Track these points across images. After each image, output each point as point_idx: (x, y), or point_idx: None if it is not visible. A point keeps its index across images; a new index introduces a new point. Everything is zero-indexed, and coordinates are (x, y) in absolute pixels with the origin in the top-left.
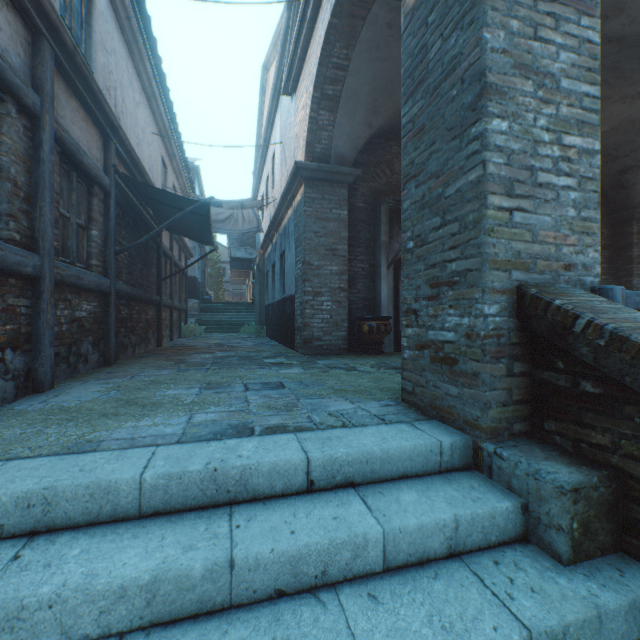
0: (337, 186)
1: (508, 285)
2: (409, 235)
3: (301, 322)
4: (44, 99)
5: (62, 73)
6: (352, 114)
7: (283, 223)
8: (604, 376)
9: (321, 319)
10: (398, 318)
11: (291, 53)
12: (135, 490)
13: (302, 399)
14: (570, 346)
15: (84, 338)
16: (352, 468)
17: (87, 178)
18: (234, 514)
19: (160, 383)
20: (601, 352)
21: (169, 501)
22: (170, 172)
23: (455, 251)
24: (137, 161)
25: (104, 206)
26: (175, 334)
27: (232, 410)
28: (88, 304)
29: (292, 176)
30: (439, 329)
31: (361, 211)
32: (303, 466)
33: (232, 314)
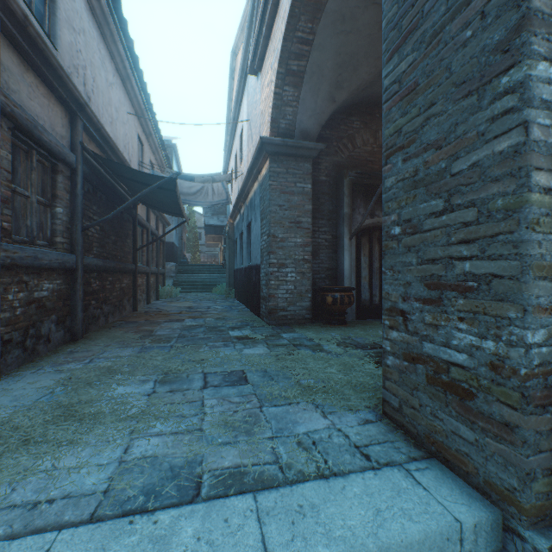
0: (301, 160)
1: None
2: (394, 219)
3: (266, 292)
4: None
5: (14, 45)
6: (316, 89)
7: (249, 195)
8: None
9: (285, 290)
10: (360, 287)
11: (256, 32)
12: None
13: (265, 406)
14: None
15: (45, 318)
16: None
17: (49, 155)
18: None
19: (115, 373)
20: None
21: None
22: (147, 149)
23: (470, 246)
24: (108, 138)
25: (71, 183)
26: (152, 297)
27: (181, 430)
28: (50, 283)
29: (257, 151)
30: (441, 344)
31: (324, 184)
32: None
33: (205, 275)
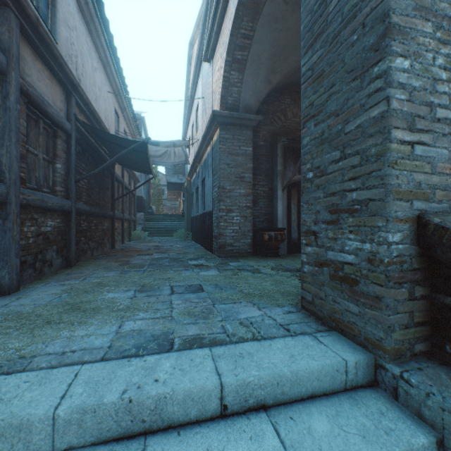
0: (244, 129)
1: (410, 214)
2: (308, 167)
3: (217, 232)
4: (10, 59)
5: (28, 40)
6: (256, 74)
7: (204, 157)
8: None
9: (232, 230)
10: (290, 228)
11: (209, 29)
12: (48, 426)
13: (217, 304)
14: None
15: (49, 247)
16: (264, 391)
17: (52, 124)
18: (147, 450)
19: (104, 285)
20: None
21: (83, 435)
22: (122, 121)
23: (356, 182)
24: (94, 111)
25: (67, 145)
26: (126, 238)
27: (157, 317)
28: (52, 221)
29: (210, 122)
30: (339, 251)
31: (262, 148)
32: (217, 392)
33: (168, 223)
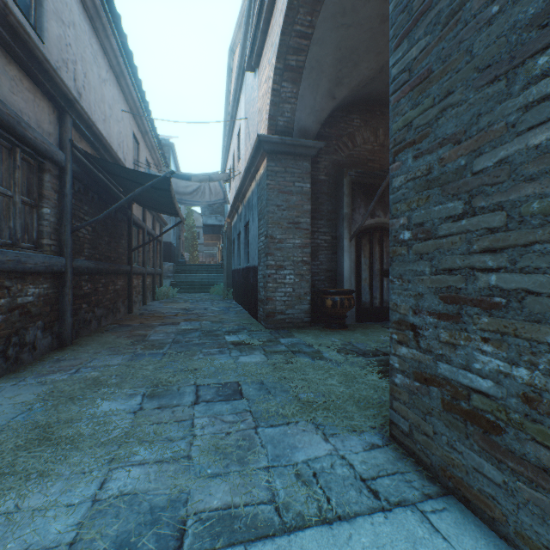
0: (300, 159)
1: None
2: (403, 222)
3: (264, 295)
4: None
5: None
6: (315, 85)
7: (247, 195)
8: None
9: (284, 292)
10: (360, 289)
11: (254, 26)
12: None
13: (261, 427)
14: None
15: (30, 324)
16: None
17: (35, 153)
18: None
19: (101, 385)
20: None
21: None
22: (143, 148)
23: (496, 256)
24: (100, 136)
25: (59, 182)
26: (148, 298)
27: (166, 458)
28: (36, 287)
29: (255, 149)
30: (460, 366)
31: (323, 183)
32: None
33: (203, 275)
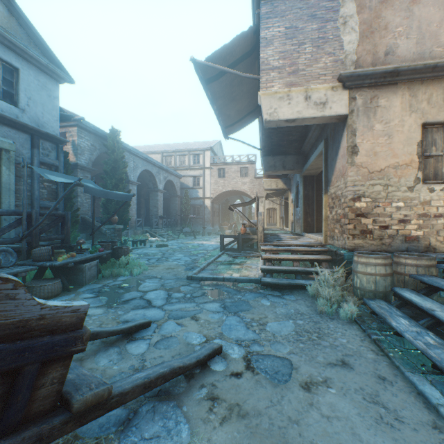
0: None
1: (81, 216)
2: None
3: None
4: None
5: None
6: None
7: None
8: (89, 225)
9: None
10: None
11: None
12: None
13: None
14: (87, 223)
15: None
16: None
17: None
18: None
19: None
20: (89, 223)
21: None
22: None
23: None
24: None
25: None
26: None
27: None
28: None
29: None
30: None
31: None
32: None
33: None
